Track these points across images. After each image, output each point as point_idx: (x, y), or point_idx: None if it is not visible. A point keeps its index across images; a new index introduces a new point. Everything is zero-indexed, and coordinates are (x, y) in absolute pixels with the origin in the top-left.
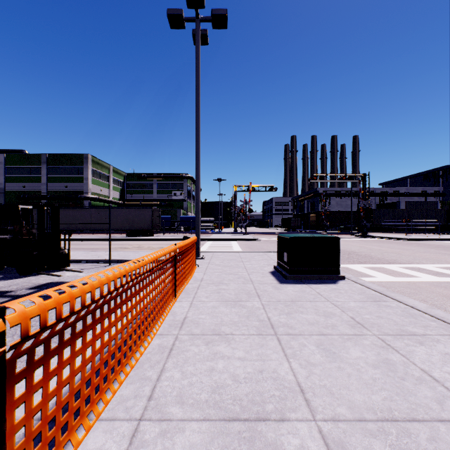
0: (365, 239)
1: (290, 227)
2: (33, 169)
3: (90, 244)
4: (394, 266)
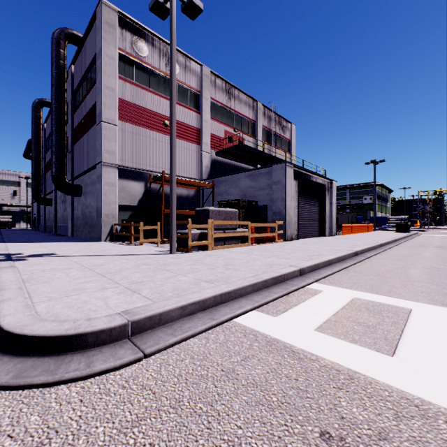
0: None
1: None
2: None
3: None
4: None
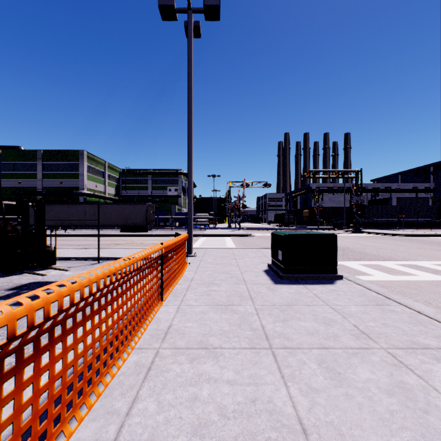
0: (358, 235)
1: (283, 223)
2: (28, 165)
3: (83, 240)
4: (390, 264)
